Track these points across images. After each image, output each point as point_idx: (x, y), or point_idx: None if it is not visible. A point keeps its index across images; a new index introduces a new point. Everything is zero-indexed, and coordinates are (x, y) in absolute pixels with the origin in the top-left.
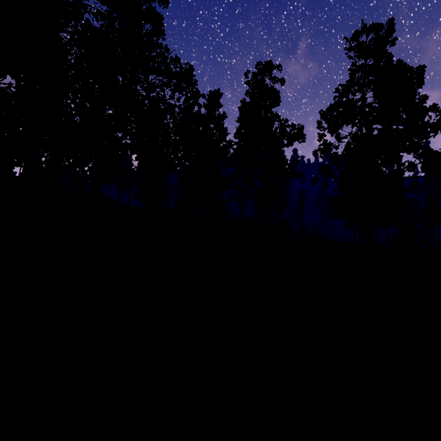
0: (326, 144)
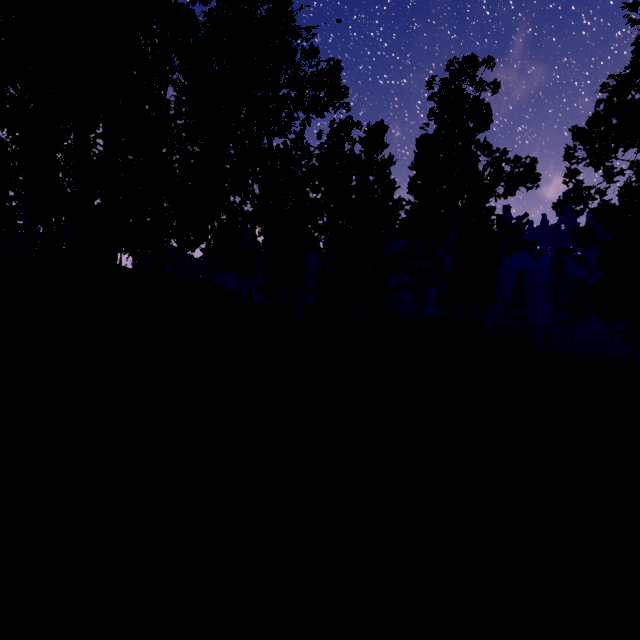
0: (580, 188)
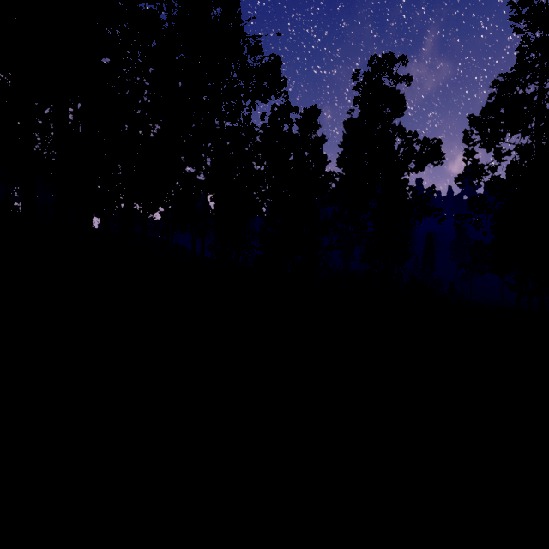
0: (476, 165)
